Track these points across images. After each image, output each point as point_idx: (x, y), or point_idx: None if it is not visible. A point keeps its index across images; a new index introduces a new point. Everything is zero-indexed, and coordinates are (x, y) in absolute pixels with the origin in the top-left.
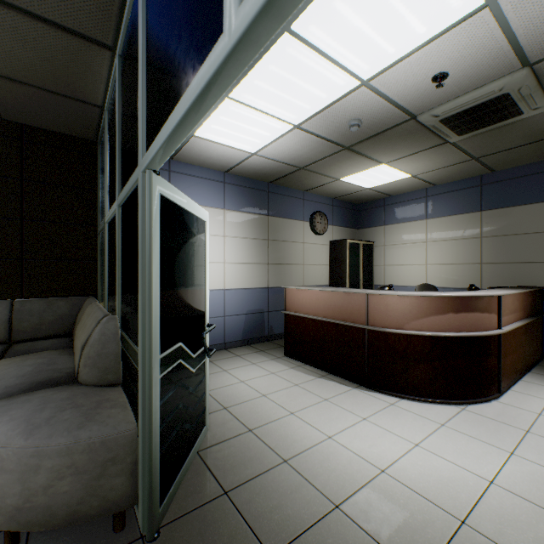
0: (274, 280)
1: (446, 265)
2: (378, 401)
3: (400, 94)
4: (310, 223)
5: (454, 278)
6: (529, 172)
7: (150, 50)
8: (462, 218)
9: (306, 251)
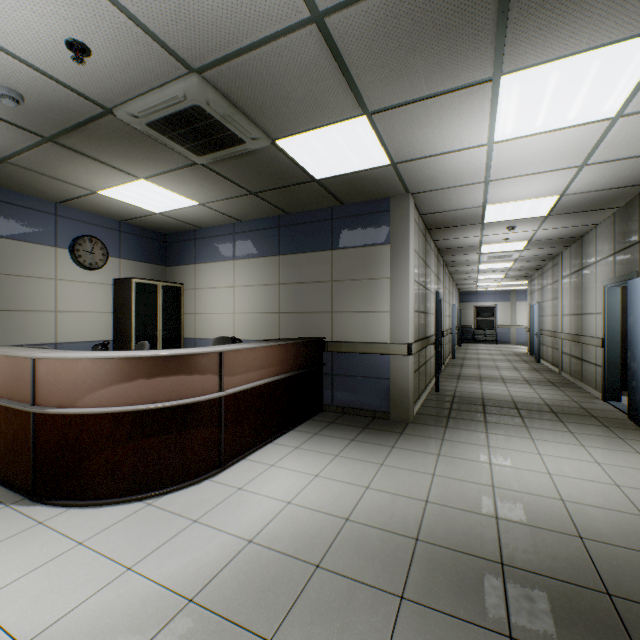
0: None
1: (252, 314)
2: (21, 523)
3: (42, 60)
4: (71, 251)
5: (258, 329)
6: (315, 219)
7: None
8: (265, 262)
9: (63, 291)
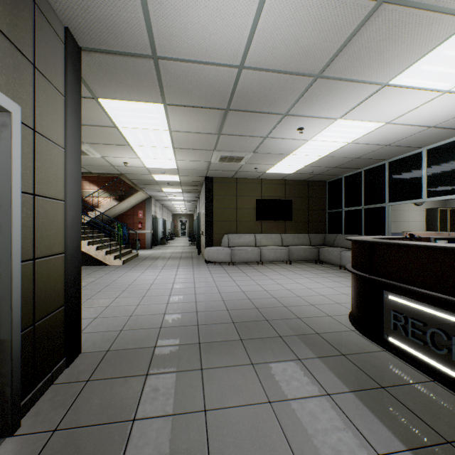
0: (391, 229)
1: None
2: None
3: None
4: None
5: None
6: None
7: (391, 183)
8: None
9: (410, 214)
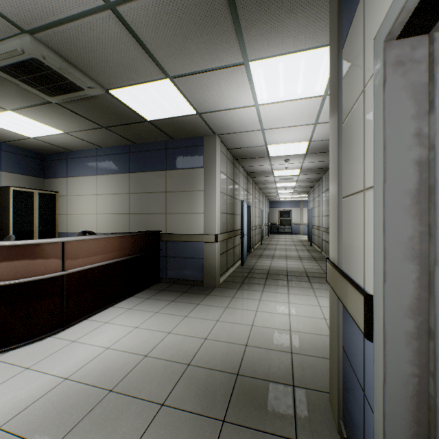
0: None
1: (110, 215)
2: None
3: None
4: None
5: (114, 225)
6: (154, 148)
7: None
8: (119, 177)
9: None
